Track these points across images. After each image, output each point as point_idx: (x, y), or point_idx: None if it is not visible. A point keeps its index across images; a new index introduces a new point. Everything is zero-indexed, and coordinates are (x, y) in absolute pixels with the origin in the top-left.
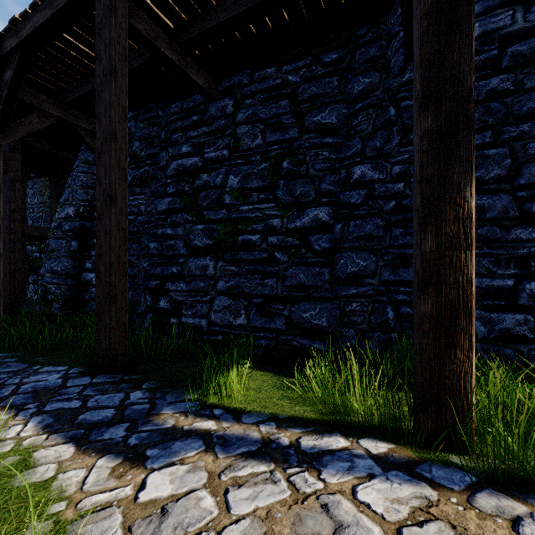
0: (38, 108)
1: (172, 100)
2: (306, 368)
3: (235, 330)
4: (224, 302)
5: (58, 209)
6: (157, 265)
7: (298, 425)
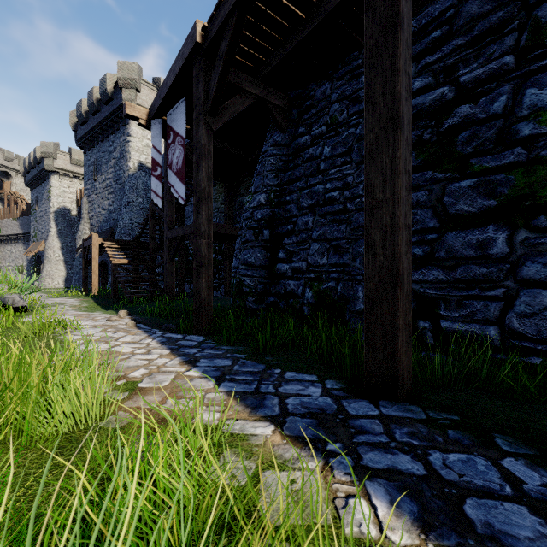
0: (240, 88)
1: None
2: None
3: None
4: (543, 299)
5: (248, 199)
6: None
7: None
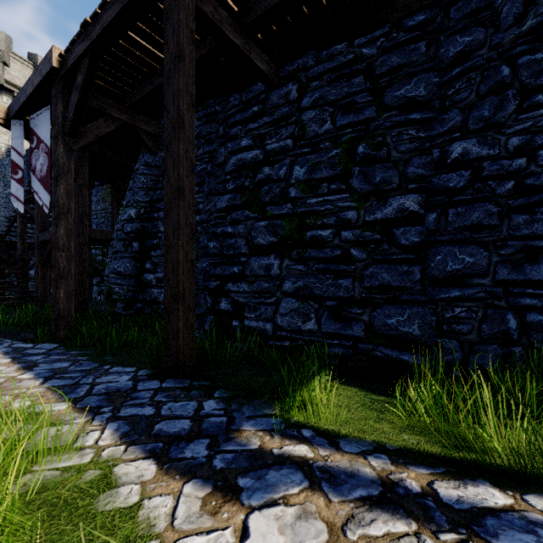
0: (105, 112)
1: (230, 94)
2: (394, 383)
3: (304, 336)
4: (291, 304)
5: (121, 211)
6: (217, 265)
7: (421, 463)
